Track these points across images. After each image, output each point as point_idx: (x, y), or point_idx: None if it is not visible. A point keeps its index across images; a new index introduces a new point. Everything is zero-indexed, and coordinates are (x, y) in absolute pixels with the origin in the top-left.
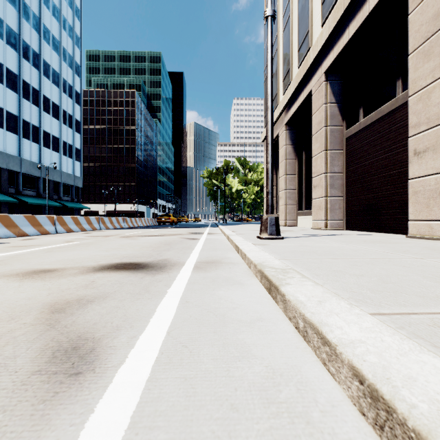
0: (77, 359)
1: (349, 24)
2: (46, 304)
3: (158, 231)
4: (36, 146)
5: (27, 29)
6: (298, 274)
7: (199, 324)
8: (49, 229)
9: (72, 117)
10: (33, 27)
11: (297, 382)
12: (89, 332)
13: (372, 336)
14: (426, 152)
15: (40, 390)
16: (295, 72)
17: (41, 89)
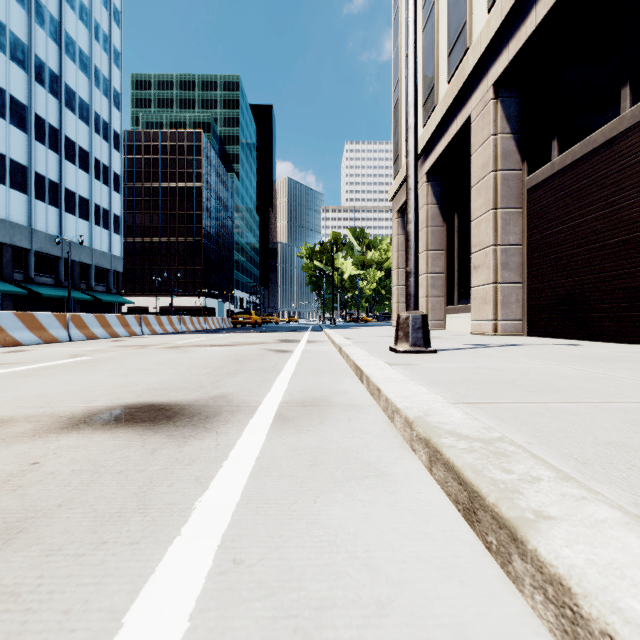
0: None
1: (537, 1)
2: None
3: (230, 337)
4: (54, 212)
5: (41, 38)
6: (538, 464)
7: None
8: (58, 334)
9: (108, 168)
10: (50, 36)
11: None
12: None
13: None
14: None
15: None
16: (442, 90)
17: (62, 128)
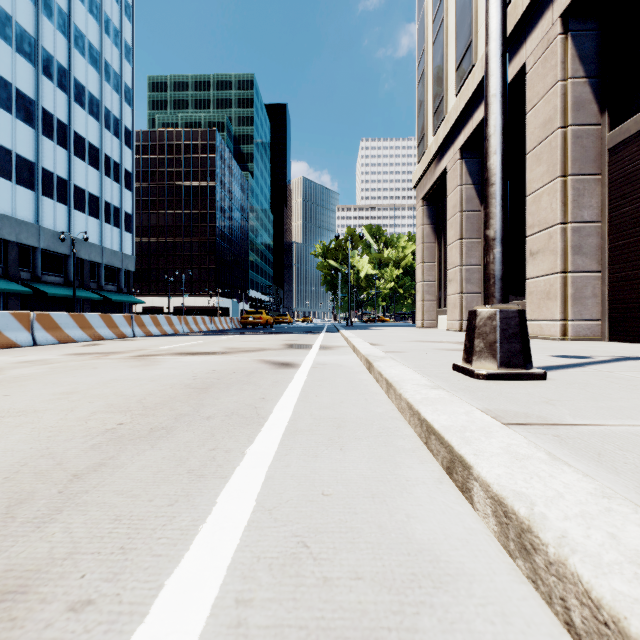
0: None
1: None
2: None
3: (229, 340)
4: (63, 209)
5: (49, 31)
6: None
7: None
8: (18, 337)
9: (119, 166)
10: (58, 29)
11: None
12: None
13: None
14: None
15: None
16: (483, 45)
17: (71, 123)
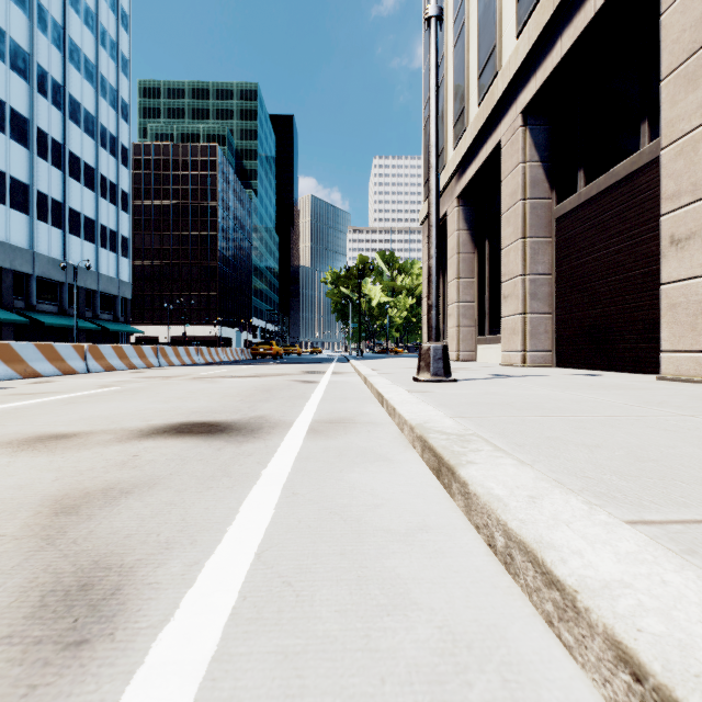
0: (84, 611)
1: (562, 32)
2: (48, 497)
3: (252, 369)
4: (57, 233)
5: (43, 45)
6: (486, 445)
7: (314, 538)
8: (77, 365)
9: (116, 186)
10: (53, 43)
11: (501, 664)
12: (114, 553)
13: (642, 572)
14: (691, 240)
15: (1, 682)
16: (473, 113)
17: (66, 142)
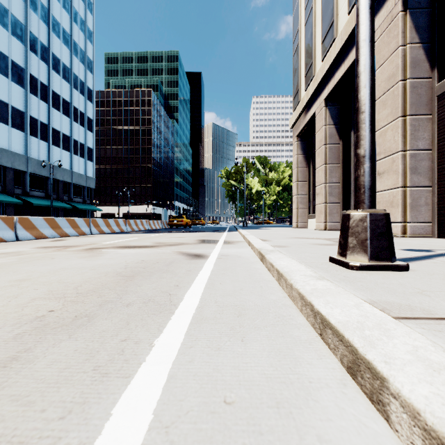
0: None
1: None
2: None
3: (158, 237)
4: (44, 145)
5: (34, 20)
6: None
7: None
8: (4, 235)
9: (84, 114)
10: (41, 19)
11: None
12: None
13: None
14: None
15: None
16: (342, 23)
17: (50, 84)
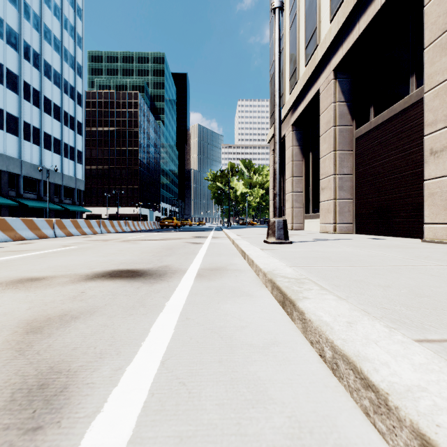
0: (41, 405)
1: (360, 19)
2: (22, 321)
3: (160, 235)
4: (36, 148)
5: (27, 28)
6: (315, 285)
7: (200, 350)
8: (48, 233)
9: (74, 118)
10: (34, 27)
11: (334, 446)
12: (64, 361)
13: (433, 379)
14: (444, 152)
15: None
16: (302, 71)
17: (42, 90)
